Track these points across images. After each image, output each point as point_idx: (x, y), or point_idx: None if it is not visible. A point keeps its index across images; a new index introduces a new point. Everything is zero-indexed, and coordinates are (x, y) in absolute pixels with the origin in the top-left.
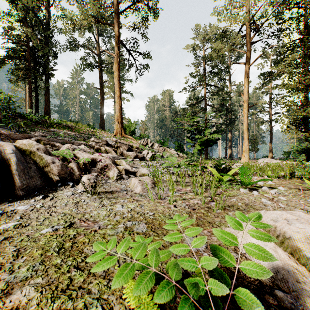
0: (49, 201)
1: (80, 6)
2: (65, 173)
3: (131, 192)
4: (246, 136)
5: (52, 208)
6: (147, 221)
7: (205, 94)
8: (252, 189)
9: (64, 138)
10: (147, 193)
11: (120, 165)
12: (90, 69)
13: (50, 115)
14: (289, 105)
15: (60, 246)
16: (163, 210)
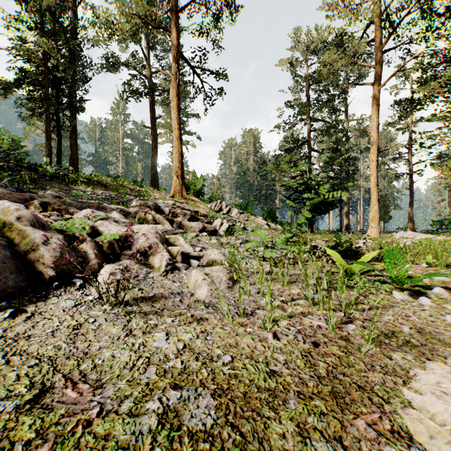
0: (23, 322)
1: (119, 1)
2: (69, 262)
3: (190, 298)
4: (375, 197)
5: (21, 340)
6: (216, 385)
7: (308, 134)
8: (413, 292)
9: (91, 200)
10: (219, 299)
11: (175, 244)
12: (136, 98)
13: (77, 167)
14: None
15: None
16: (252, 347)
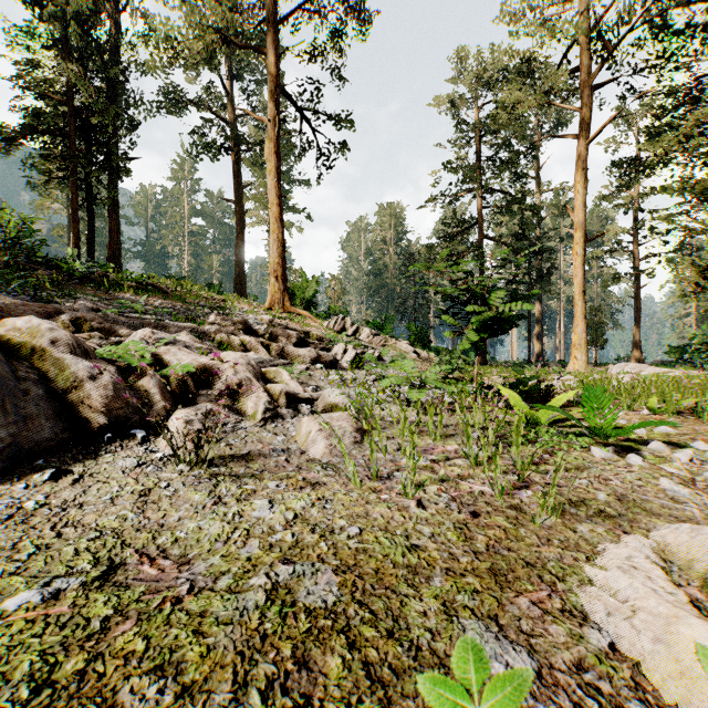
0: (69, 487)
1: (186, 6)
2: (126, 405)
3: (301, 457)
4: (581, 310)
5: (71, 509)
6: (339, 560)
7: (479, 212)
8: (622, 449)
9: (145, 315)
10: (342, 458)
11: (275, 381)
12: (212, 155)
13: (120, 263)
14: (699, 232)
15: (40, 677)
16: (387, 518)
